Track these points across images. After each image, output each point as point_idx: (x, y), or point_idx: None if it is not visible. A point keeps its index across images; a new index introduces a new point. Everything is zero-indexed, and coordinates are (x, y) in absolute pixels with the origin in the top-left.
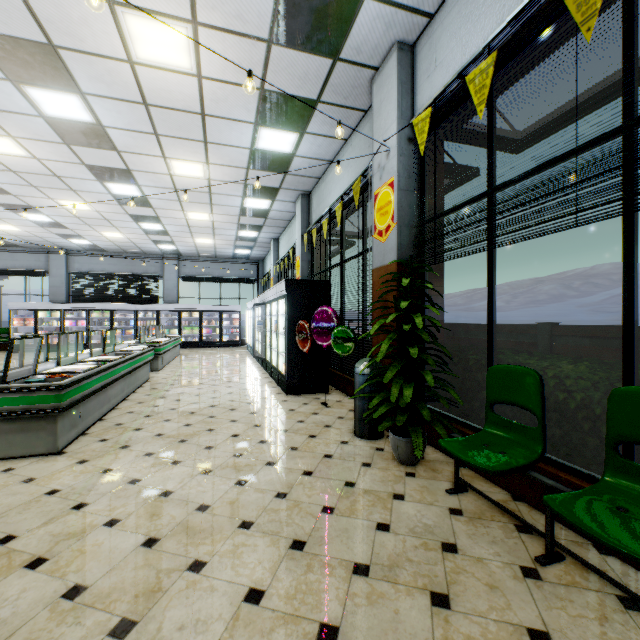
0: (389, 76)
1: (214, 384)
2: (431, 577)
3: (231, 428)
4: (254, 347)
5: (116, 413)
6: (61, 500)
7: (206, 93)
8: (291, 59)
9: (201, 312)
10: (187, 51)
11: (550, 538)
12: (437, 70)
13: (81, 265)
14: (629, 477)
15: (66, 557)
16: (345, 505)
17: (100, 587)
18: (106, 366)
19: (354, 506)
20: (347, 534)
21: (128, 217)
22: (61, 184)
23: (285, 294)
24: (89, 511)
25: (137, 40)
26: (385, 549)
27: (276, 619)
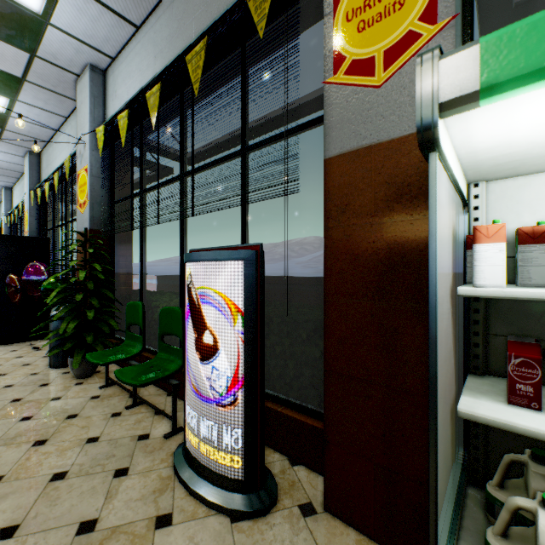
0: (86, 86)
1: None
2: (44, 434)
3: None
4: None
5: None
6: None
7: None
8: None
9: None
10: None
11: (134, 394)
12: (117, 98)
13: None
14: (165, 352)
15: None
16: (1, 414)
17: None
18: None
19: (9, 412)
20: None
21: None
22: None
23: None
24: None
25: None
26: (18, 430)
27: None
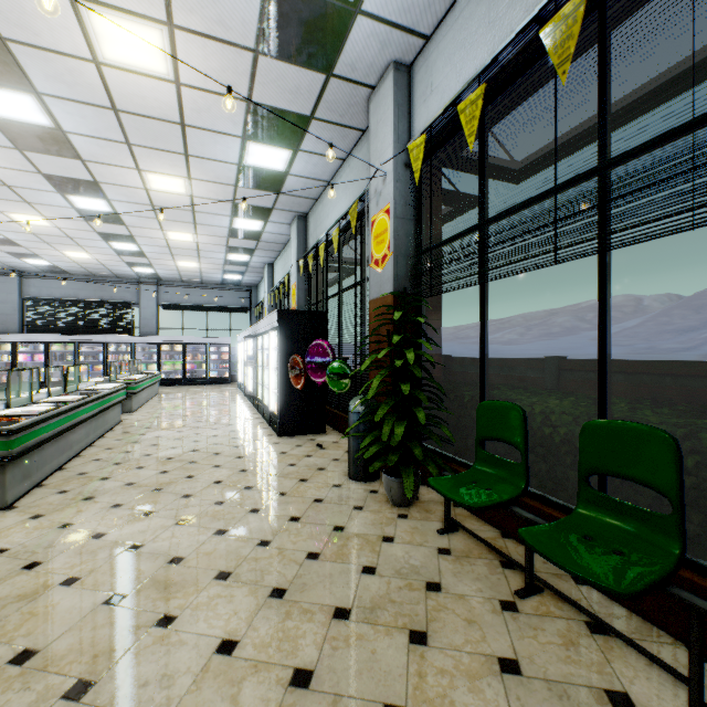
0: (385, 97)
1: (197, 426)
2: (412, 616)
3: (214, 474)
4: (244, 384)
5: (79, 461)
6: (9, 560)
7: (186, 102)
8: (281, 71)
9: (185, 345)
10: (163, 55)
11: (529, 571)
12: (433, 95)
13: (38, 289)
14: (597, 507)
15: (14, 621)
16: (332, 550)
17: (54, 650)
18: (67, 407)
19: (341, 551)
20: (331, 579)
21: (96, 235)
22: (12, 195)
23: (277, 326)
24: (43, 570)
25: (103, 39)
26: (369, 592)
27: (249, 668)
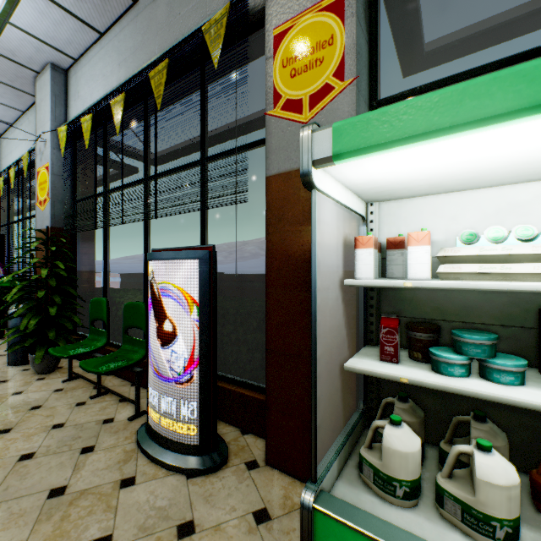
0: (46, 84)
1: None
2: (8, 424)
3: None
4: None
5: None
6: None
7: None
8: None
9: None
10: None
11: (99, 384)
12: (79, 99)
13: None
14: (129, 344)
15: None
16: None
17: None
18: None
19: None
20: None
21: None
22: None
23: None
24: None
25: None
26: None
27: None
